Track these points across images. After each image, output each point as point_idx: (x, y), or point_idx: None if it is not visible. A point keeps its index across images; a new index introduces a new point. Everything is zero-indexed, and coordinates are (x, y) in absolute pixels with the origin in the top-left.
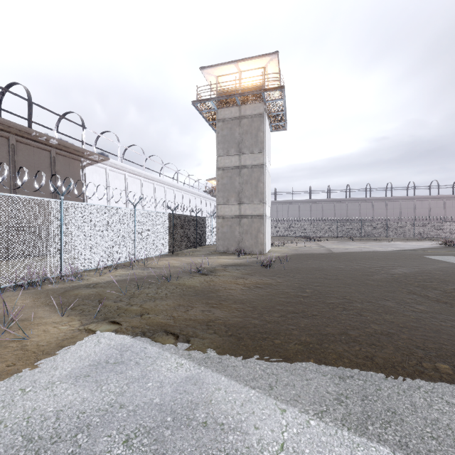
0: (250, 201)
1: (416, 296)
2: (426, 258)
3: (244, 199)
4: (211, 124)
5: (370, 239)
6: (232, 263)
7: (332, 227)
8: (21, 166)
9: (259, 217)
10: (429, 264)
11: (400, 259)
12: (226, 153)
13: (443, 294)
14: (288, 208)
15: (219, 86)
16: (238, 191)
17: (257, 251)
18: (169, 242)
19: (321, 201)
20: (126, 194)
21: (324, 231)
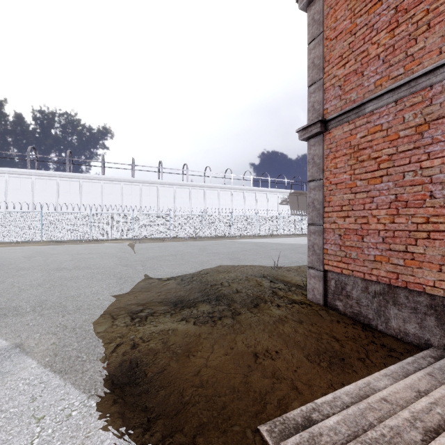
0: None
1: None
2: None
3: None
4: None
5: None
6: None
7: None
8: (299, 203)
9: None
10: None
11: None
12: None
13: None
14: None
15: None
16: None
17: None
18: None
19: None
20: None
21: None
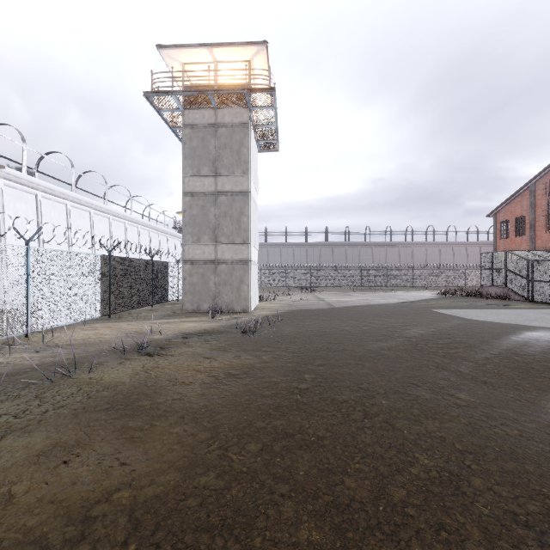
0: (230, 241)
1: (446, 372)
2: (435, 312)
3: (221, 237)
4: (176, 132)
5: (370, 289)
6: (201, 329)
7: (330, 275)
8: None
9: (243, 262)
10: (441, 320)
11: (409, 314)
12: (196, 173)
13: (476, 367)
14: (281, 252)
15: (187, 79)
16: (213, 226)
17: (240, 308)
18: (103, 299)
19: (319, 245)
20: (38, 225)
21: (322, 280)
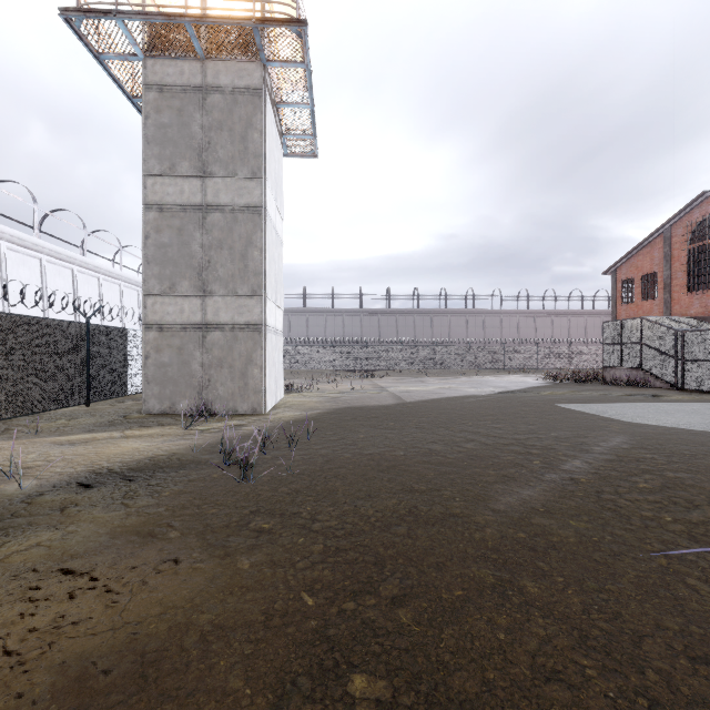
0: (229, 290)
1: None
2: (565, 410)
3: (214, 284)
4: (141, 108)
5: (448, 373)
6: (144, 457)
7: (394, 353)
8: None
9: (251, 328)
10: (591, 426)
11: (528, 413)
12: (168, 171)
13: None
14: (325, 322)
15: None
16: (199, 265)
17: (246, 407)
18: None
19: (378, 312)
20: None
21: (382, 360)
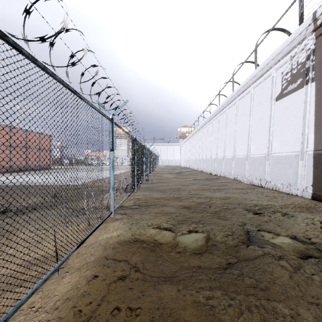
0: None
1: None
2: None
3: None
4: None
5: None
6: None
7: None
8: None
9: None
10: None
11: None
12: None
13: None
14: None
15: None
16: None
17: None
18: None
19: None
20: None
21: None
